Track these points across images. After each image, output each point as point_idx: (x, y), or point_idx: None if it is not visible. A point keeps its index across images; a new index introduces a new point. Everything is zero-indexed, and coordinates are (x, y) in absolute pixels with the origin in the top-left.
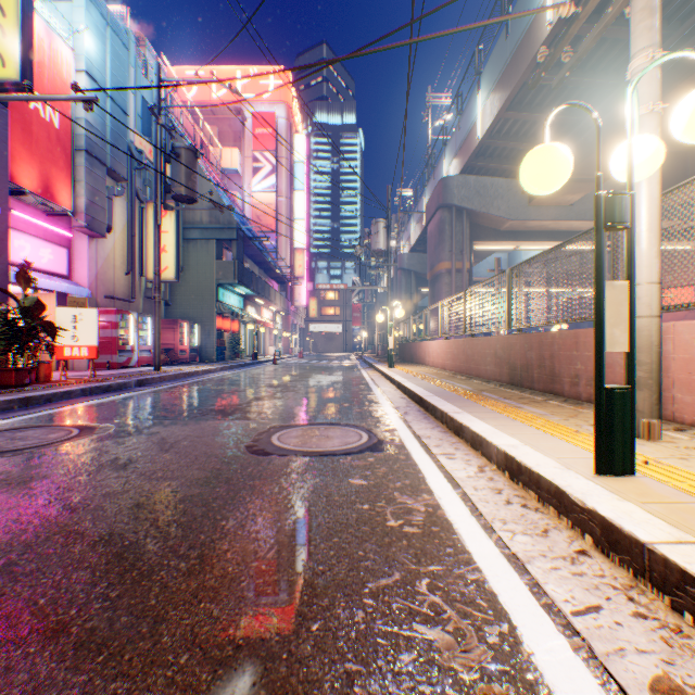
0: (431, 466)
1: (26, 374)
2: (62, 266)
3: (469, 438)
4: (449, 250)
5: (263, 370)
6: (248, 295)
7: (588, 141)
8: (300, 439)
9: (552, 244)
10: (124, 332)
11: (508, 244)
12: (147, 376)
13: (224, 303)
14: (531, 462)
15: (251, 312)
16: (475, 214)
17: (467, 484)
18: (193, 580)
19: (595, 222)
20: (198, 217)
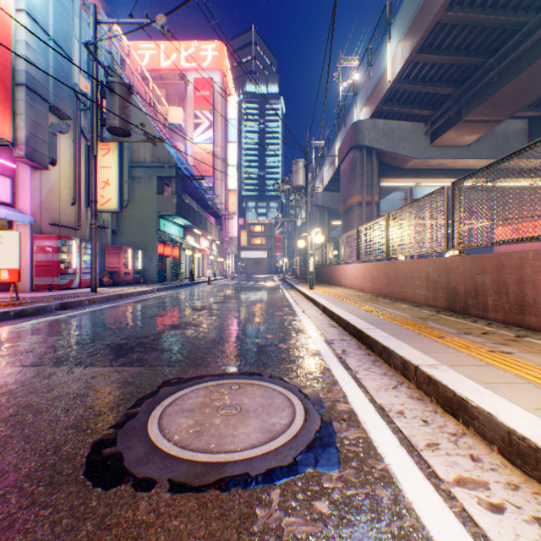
0: None
1: None
2: (4, 194)
3: (497, 438)
4: (360, 185)
5: (196, 291)
6: (187, 226)
7: (492, 81)
8: (195, 418)
9: (449, 181)
10: (66, 257)
11: (411, 181)
12: (75, 298)
13: (165, 232)
14: None
15: (190, 240)
16: (383, 154)
17: None
18: None
19: None
20: (142, 158)
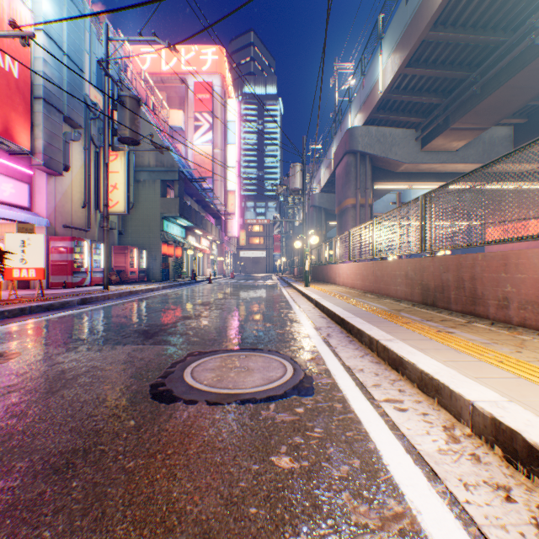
0: (380, 425)
1: None
2: (23, 199)
3: (416, 377)
4: (354, 188)
5: (199, 289)
6: (188, 227)
7: (475, 93)
8: (216, 373)
9: (439, 184)
10: (79, 256)
11: (403, 184)
12: (92, 294)
13: (168, 233)
14: None
15: (191, 240)
16: (376, 158)
17: (448, 473)
18: None
19: None
20: (146, 162)
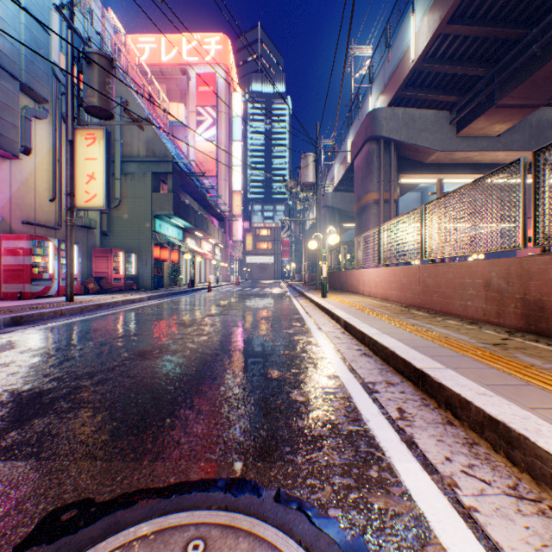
0: None
1: None
2: None
3: None
4: (376, 181)
5: (192, 299)
6: (186, 228)
7: (535, 55)
8: None
9: (474, 177)
10: (41, 260)
11: (432, 177)
12: (36, 310)
13: (161, 234)
14: None
15: (190, 243)
16: (402, 146)
17: None
18: None
19: None
20: (135, 151)
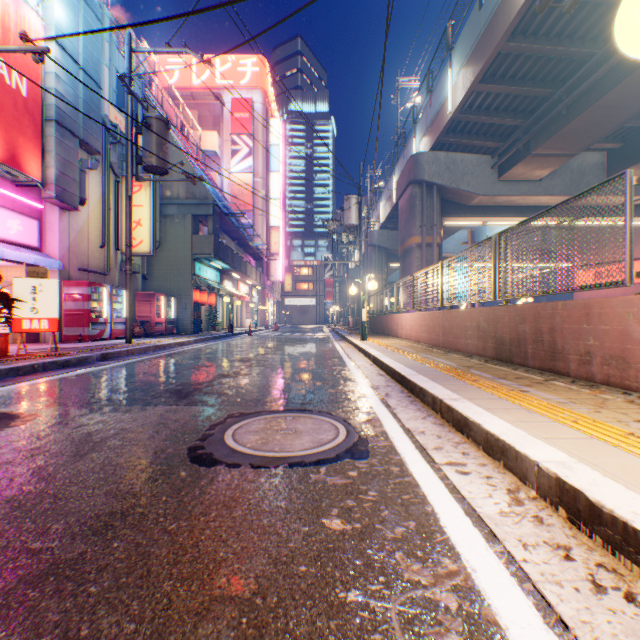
0: (439, 488)
1: None
2: (32, 238)
3: (481, 439)
4: (419, 225)
5: (237, 343)
6: (224, 270)
7: (561, 113)
8: (260, 435)
9: (519, 220)
10: (97, 305)
11: (477, 220)
12: (113, 349)
13: (200, 277)
14: (619, 505)
15: (228, 286)
16: (445, 189)
17: (507, 534)
18: None
19: None
20: (175, 193)
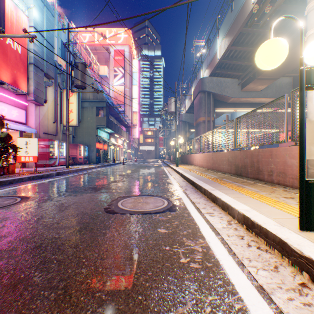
0: (202, 220)
1: (1, 169)
2: (22, 118)
3: (220, 204)
4: (204, 111)
5: (117, 167)
6: (111, 133)
7: None
8: (132, 204)
9: (251, 109)
10: (52, 150)
11: (231, 109)
12: (61, 170)
13: (100, 136)
14: (260, 221)
15: (112, 140)
16: (216, 95)
17: (223, 233)
18: (56, 309)
19: (300, 84)
20: (87, 96)
